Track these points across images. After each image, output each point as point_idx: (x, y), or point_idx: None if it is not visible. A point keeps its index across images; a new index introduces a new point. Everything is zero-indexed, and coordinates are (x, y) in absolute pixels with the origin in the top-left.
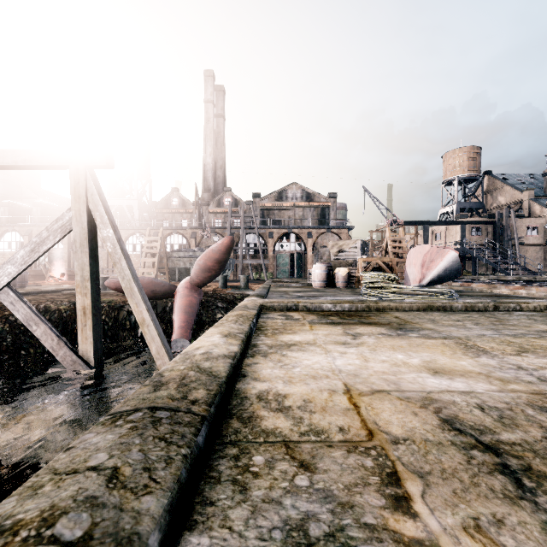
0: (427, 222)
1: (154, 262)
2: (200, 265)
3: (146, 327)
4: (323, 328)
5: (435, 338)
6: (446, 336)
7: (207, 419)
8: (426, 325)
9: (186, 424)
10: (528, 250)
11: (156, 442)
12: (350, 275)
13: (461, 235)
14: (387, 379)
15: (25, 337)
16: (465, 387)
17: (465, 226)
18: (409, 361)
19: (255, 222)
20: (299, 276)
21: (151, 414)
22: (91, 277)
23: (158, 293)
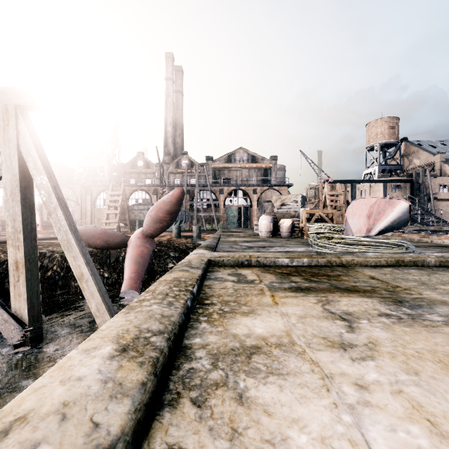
0: (355, 181)
1: (117, 214)
2: (151, 216)
3: (85, 283)
4: (291, 300)
5: None
6: None
7: None
8: (426, 293)
9: None
10: (440, 205)
11: None
12: (293, 226)
13: (384, 192)
14: None
15: None
16: None
17: (387, 184)
18: None
19: (208, 180)
20: (246, 227)
21: None
22: (24, 228)
23: (111, 243)
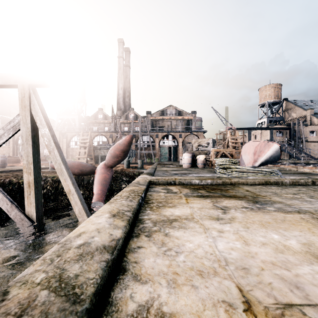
0: (250, 128)
1: (85, 152)
2: (111, 153)
3: (71, 195)
4: (196, 201)
5: (290, 211)
6: (298, 210)
7: None
8: (274, 198)
9: None
10: (310, 145)
11: None
12: (206, 160)
13: (270, 136)
14: (283, 276)
15: None
16: None
17: (272, 131)
18: (289, 244)
19: (148, 128)
20: (174, 160)
21: None
22: (34, 161)
23: (84, 171)
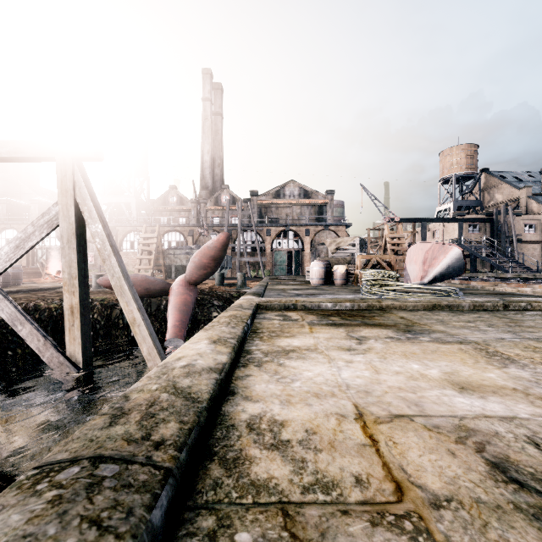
0: (425, 220)
1: (150, 260)
2: (195, 262)
3: (137, 327)
4: (324, 330)
5: (450, 342)
6: (461, 340)
7: (172, 473)
8: (436, 326)
9: (139, 487)
10: (526, 248)
11: (83, 529)
12: (349, 273)
13: (459, 232)
14: (406, 397)
15: (12, 336)
16: (504, 410)
17: (462, 224)
18: (428, 373)
19: (253, 220)
20: (297, 273)
21: (90, 471)
22: (79, 274)
23: (152, 291)
